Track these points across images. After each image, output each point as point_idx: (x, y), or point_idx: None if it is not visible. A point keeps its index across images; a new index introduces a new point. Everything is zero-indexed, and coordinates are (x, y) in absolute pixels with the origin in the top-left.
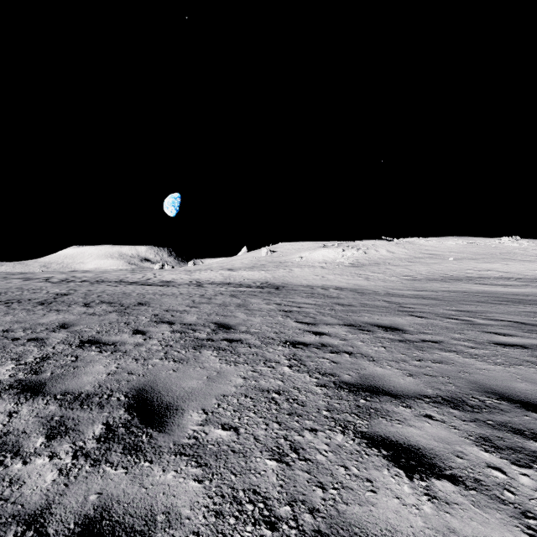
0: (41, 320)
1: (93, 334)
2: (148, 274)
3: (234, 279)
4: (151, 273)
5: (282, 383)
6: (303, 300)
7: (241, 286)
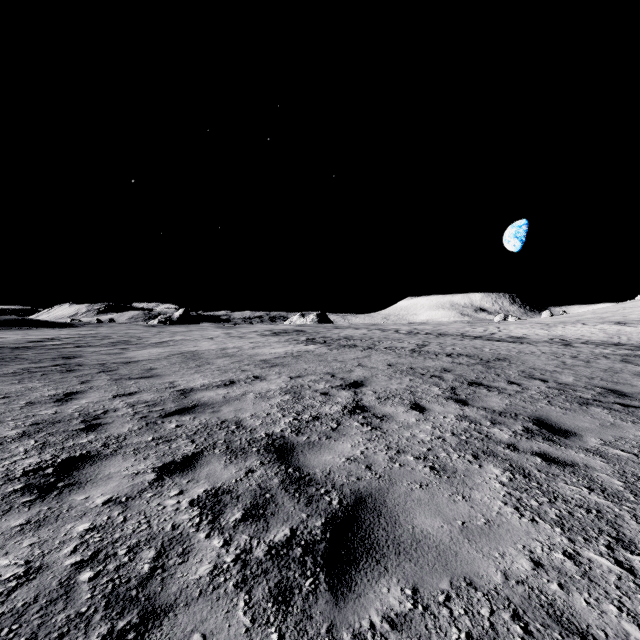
0: (426, 364)
1: (473, 378)
2: (490, 328)
3: (627, 338)
4: (493, 327)
5: None
6: None
7: None
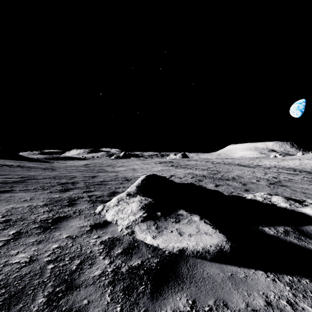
0: (199, 172)
1: (205, 175)
2: (256, 161)
3: (302, 166)
4: (258, 161)
5: (219, 183)
6: (294, 178)
7: (291, 170)
